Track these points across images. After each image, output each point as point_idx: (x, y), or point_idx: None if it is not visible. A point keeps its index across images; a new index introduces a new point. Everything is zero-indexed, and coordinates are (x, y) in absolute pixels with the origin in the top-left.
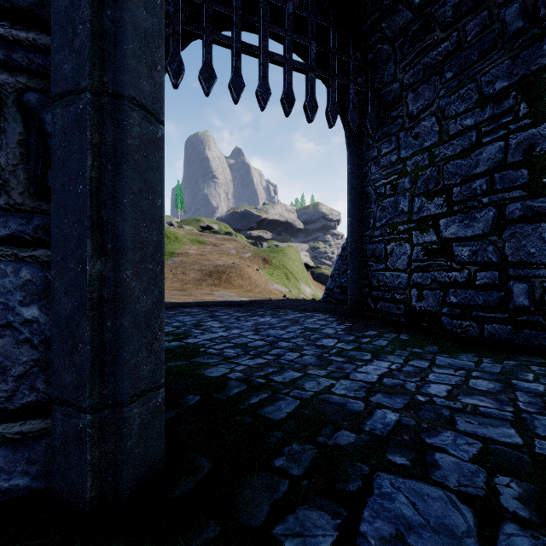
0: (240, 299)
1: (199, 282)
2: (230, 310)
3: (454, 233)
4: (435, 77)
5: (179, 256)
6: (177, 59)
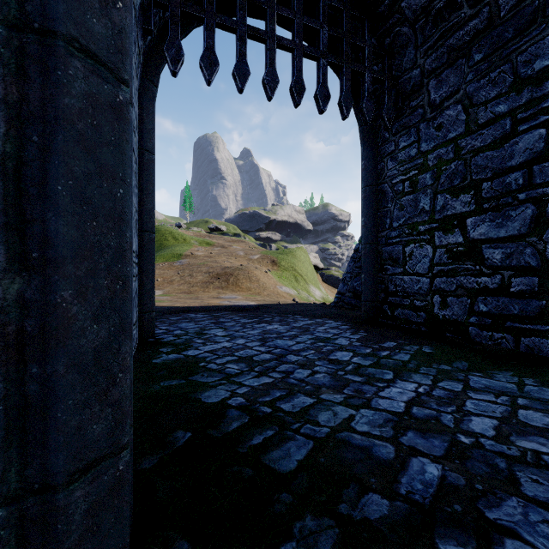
0: (247, 304)
1: (206, 285)
2: (236, 315)
3: (484, 233)
4: (461, 60)
5: (187, 258)
6: (175, 44)
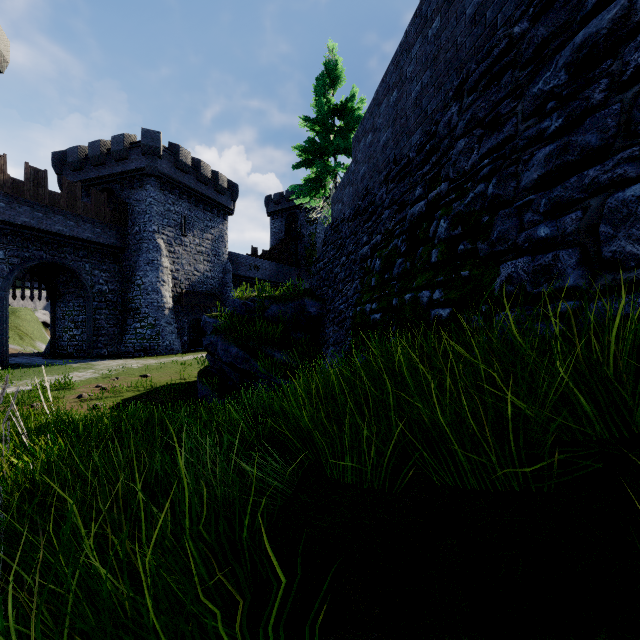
0: None
1: None
2: None
3: (76, 333)
4: (72, 295)
5: None
6: None
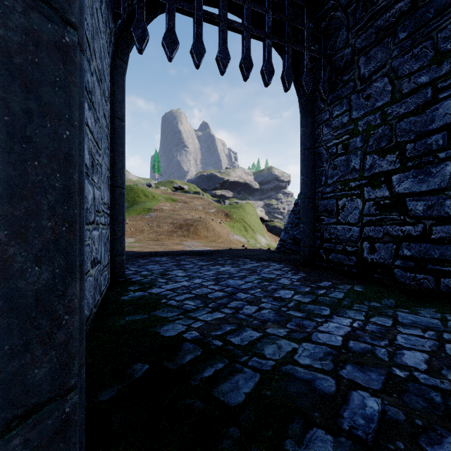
0: (204, 249)
1: (171, 234)
2: (195, 259)
3: (407, 188)
4: (388, 38)
5: (155, 211)
6: (141, 25)
